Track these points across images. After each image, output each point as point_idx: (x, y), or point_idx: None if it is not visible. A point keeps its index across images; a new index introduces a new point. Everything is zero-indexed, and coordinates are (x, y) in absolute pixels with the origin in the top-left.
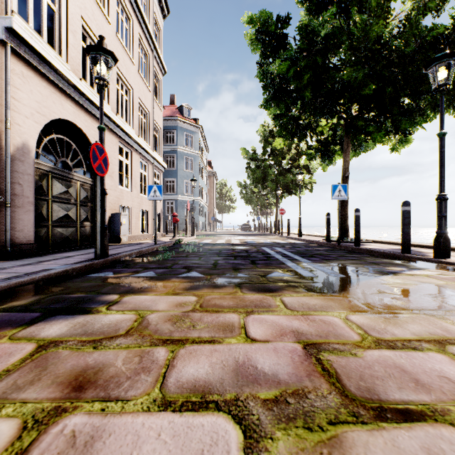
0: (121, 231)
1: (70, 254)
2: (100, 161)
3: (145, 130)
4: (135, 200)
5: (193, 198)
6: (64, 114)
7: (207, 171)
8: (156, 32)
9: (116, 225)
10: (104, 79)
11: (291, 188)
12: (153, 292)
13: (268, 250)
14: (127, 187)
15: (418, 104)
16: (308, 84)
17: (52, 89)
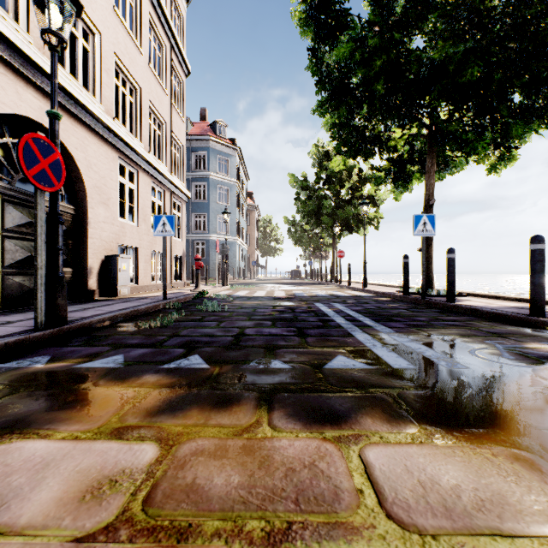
0: (120, 280)
1: (14, 318)
2: (44, 166)
3: (160, 145)
4: (144, 238)
5: (226, 237)
6: (22, 108)
7: (247, 205)
8: (176, 18)
9: (112, 271)
10: (56, 33)
11: (352, 225)
12: (71, 425)
13: (324, 308)
14: (132, 220)
15: (535, 101)
16: (379, 75)
17: (0, 67)
